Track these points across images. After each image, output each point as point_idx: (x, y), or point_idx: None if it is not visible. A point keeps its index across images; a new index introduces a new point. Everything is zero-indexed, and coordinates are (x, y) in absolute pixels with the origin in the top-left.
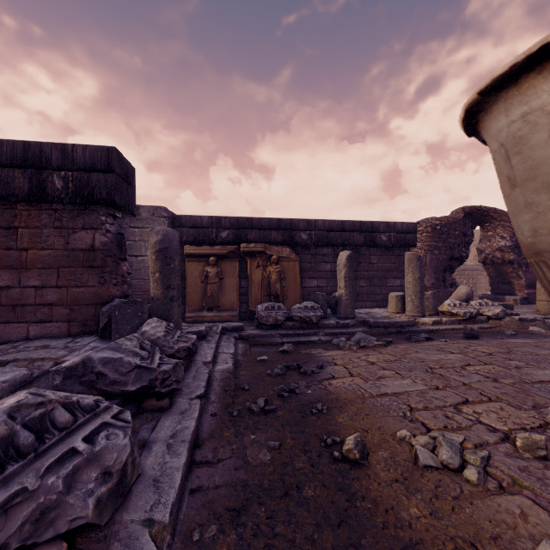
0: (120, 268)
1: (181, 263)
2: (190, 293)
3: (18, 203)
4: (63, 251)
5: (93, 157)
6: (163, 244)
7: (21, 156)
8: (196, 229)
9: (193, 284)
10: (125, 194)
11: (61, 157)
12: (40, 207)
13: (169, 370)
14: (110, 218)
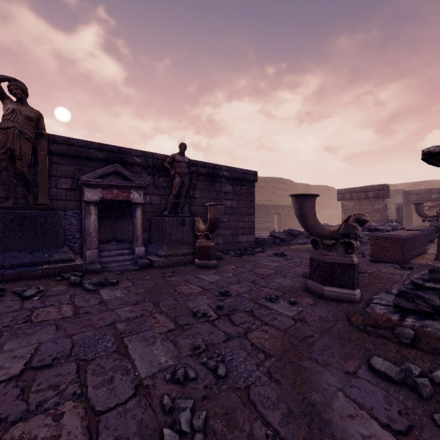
0: (385, 213)
1: (410, 210)
2: (414, 223)
3: (361, 200)
4: (371, 209)
5: (379, 187)
6: (397, 207)
7: (362, 190)
8: (417, 195)
9: (416, 219)
10: (386, 194)
11: (371, 189)
12: (366, 200)
13: (397, 227)
14: (383, 201)
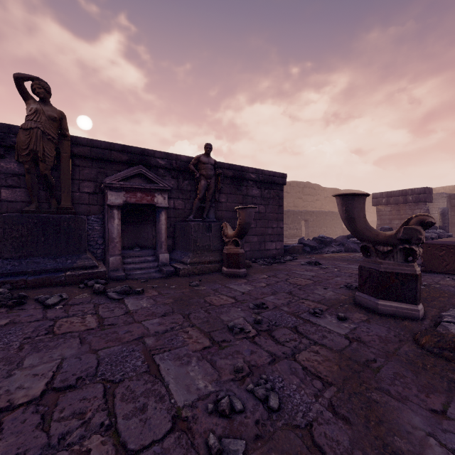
0: None
1: None
2: None
3: (400, 204)
4: (411, 215)
5: (420, 191)
6: (442, 212)
7: (401, 193)
8: None
9: None
10: (429, 198)
11: (411, 192)
12: (405, 205)
13: (442, 234)
14: (424, 205)
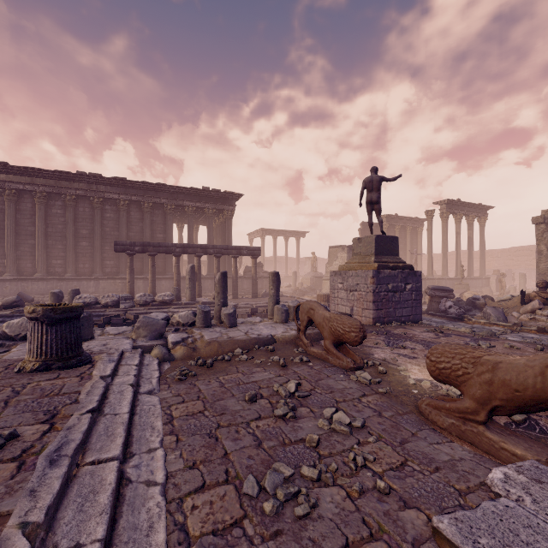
0: None
1: None
2: None
3: None
4: None
5: None
6: None
7: None
8: None
9: None
10: None
11: None
12: None
13: None
14: None
